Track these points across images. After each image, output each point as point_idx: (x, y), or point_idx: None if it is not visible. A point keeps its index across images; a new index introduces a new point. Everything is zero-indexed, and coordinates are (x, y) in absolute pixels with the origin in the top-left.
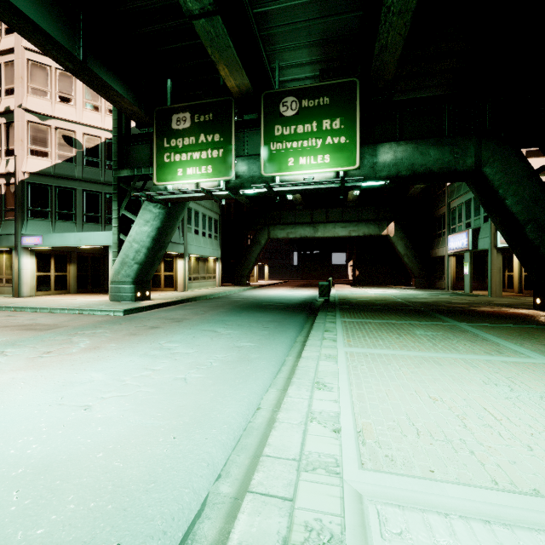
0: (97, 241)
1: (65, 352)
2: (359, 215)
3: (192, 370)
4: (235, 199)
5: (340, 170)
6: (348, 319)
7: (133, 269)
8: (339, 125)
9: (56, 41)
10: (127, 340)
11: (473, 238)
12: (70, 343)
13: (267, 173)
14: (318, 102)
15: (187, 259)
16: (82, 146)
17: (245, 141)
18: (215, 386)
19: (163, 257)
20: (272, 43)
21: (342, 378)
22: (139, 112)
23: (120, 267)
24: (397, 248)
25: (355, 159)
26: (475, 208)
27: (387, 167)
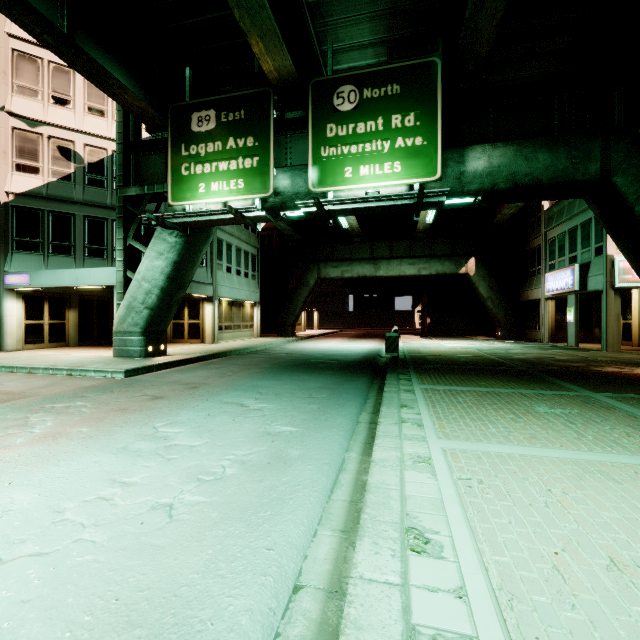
0: (98, 280)
1: (3, 445)
2: (431, 249)
3: (189, 486)
4: (278, 230)
5: (414, 182)
6: (430, 386)
7: (142, 316)
8: (413, 122)
9: (25, 0)
10: (108, 420)
11: (580, 275)
12: (21, 426)
13: (317, 187)
14: (386, 91)
15: (217, 303)
16: (82, 161)
17: (288, 148)
18: (219, 526)
19: (186, 301)
20: (323, 15)
21: (454, 517)
22: (148, 110)
23: (126, 314)
24: (478, 289)
25: (435, 167)
26: (583, 237)
27: (479, 177)
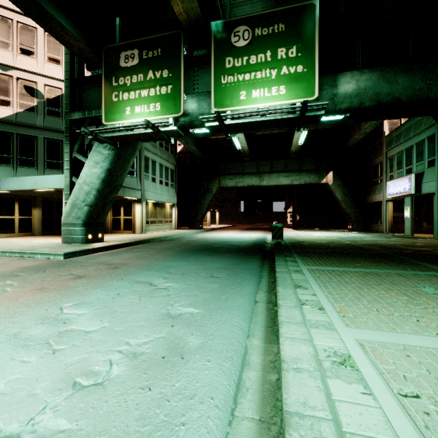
0: (51, 184)
1: None
2: (301, 166)
3: (57, 398)
4: (190, 153)
5: (296, 102)
6: (315, 267)
7: (83, 211)
8: (295, 53)
9: None
10: (22, 300)
11: (415, 182)
12: None
13: (218, 108)
14: (273, 29)
15: (145, 204)
16: (43, 97)
17: (195, 80)
18: None
19: (122, 202)
20: None
21: None
22: (86, 50)
23: (71, 209)
24: (335, 195)
25: (313, 89)
26: (417, 154)
27: (349, 98)
